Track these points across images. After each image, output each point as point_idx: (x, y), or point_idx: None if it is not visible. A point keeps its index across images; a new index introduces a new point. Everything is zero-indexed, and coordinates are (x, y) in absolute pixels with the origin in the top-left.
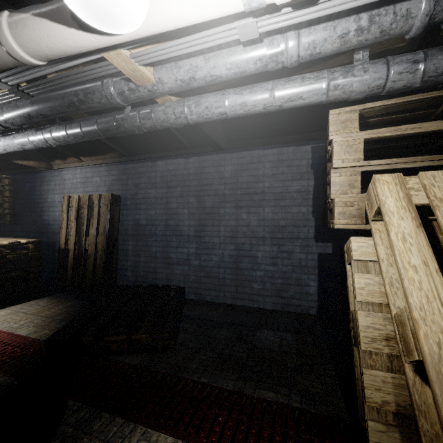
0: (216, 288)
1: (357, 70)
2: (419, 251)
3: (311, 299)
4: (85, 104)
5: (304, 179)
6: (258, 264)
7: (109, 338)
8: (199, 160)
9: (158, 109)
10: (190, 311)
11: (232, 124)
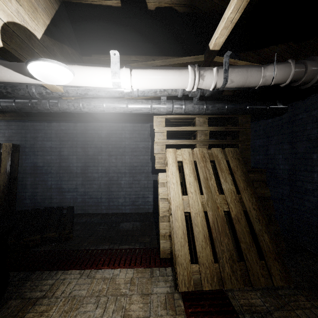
0: (96, 205)
1: (162, 103)
2: (176, 178)
3: (150, 204)
4: (11, 94)
5: (146, 141)
6: (122, 188)
7: (28, 238)
8: (84, 125)
9: (62, 102)
10: (79, 220)
11: None
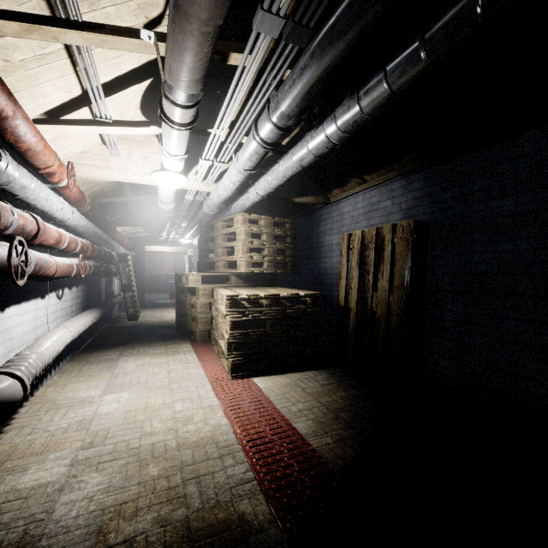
0: None
1: None
2: None
3: None
4: None
5: None
6: None
7: None
8: None
9: None
10: None
11: None
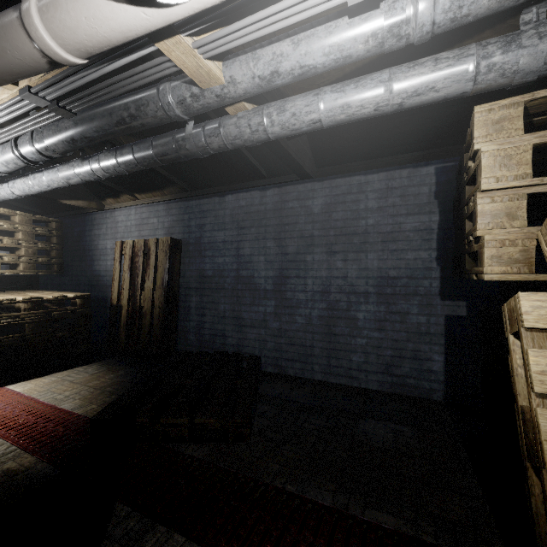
0: (301, 359)
1: (527, 37)
2: None
3: (435, 379)
4: (137, 120)
5: (424, 213)
6: (358, 329)
7: (167, 420)
8: (279, 193)
9: (228, 121)
10: (267, 388)
11: (323, 142)
